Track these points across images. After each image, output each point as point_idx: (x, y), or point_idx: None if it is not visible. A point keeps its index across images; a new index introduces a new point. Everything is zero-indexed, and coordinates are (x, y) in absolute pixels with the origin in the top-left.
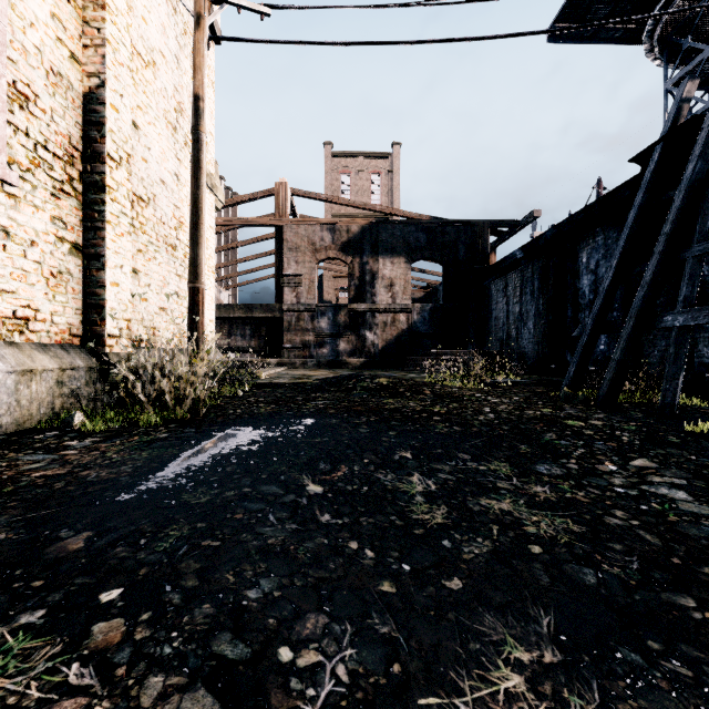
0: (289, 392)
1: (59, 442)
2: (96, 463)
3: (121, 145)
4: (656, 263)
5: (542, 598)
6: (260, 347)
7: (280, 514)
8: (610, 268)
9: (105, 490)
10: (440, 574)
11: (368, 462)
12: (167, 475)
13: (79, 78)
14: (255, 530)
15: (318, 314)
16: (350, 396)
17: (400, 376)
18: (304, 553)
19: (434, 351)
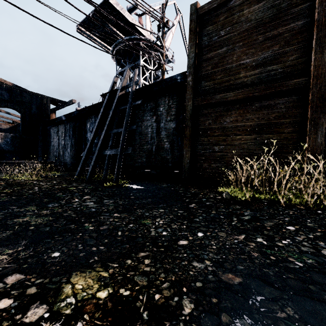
0: None
1: None
2: None
3: None
4: (104, 133)
5: (26, 238)
6: None
7: None
8: (93, 132)
9: None
10: None
11: None
12: None
13: None
14: None
15: None
16: None
17: None
18: None
19: (14, 161)
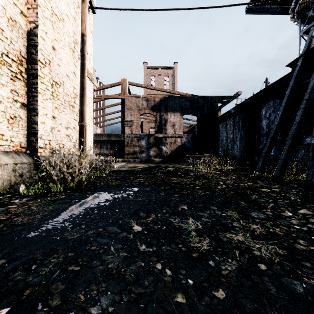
0: (127, 174)
1: (9, 200)
2: (24, 213)
3: (46, 56)
4: (301, 113)
5: (275, 305)
6: (114, 153)
7: (117, 246)
8: (278, 116)
9: (23, 230)
10: (210, 286)
11: (165, 212)
12: (59, 220)
13: (25, 23)
14: (101, 257)
15: (140, 138)
16: (155, 176)
17: (178, 166)
18: (129, 274)
19: (193, 155)
